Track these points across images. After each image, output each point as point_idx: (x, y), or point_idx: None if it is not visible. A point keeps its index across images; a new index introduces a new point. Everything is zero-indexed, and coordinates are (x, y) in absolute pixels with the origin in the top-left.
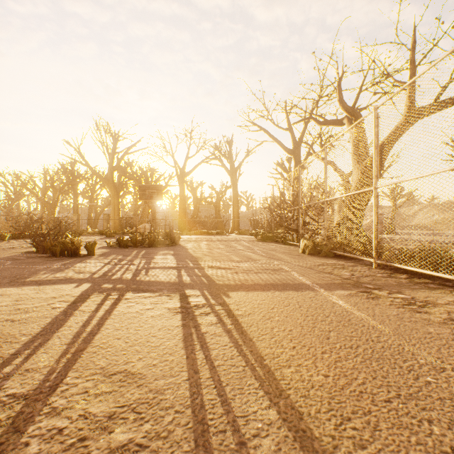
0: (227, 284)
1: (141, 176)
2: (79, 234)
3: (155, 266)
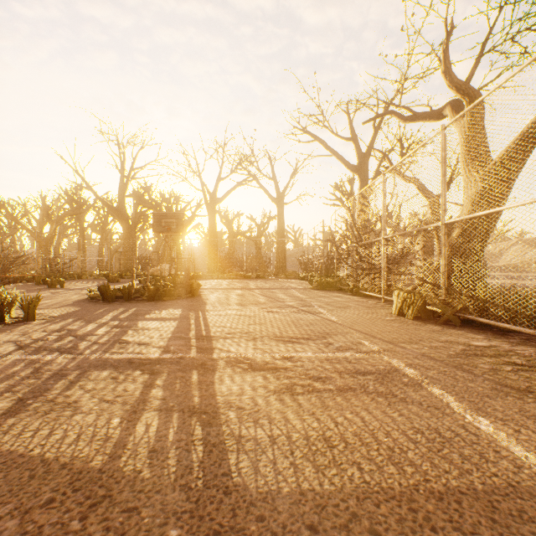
0: (265, 479)
1: (162, 204)
2: (78, 278)
3: (112, 357)
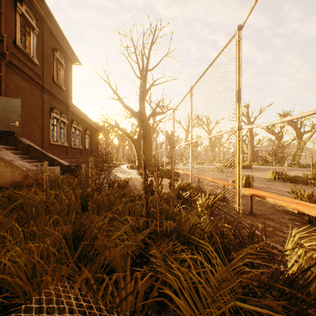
0: None
1: None
2: None
3: None
